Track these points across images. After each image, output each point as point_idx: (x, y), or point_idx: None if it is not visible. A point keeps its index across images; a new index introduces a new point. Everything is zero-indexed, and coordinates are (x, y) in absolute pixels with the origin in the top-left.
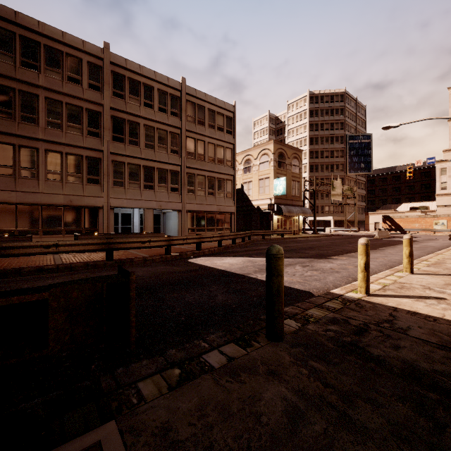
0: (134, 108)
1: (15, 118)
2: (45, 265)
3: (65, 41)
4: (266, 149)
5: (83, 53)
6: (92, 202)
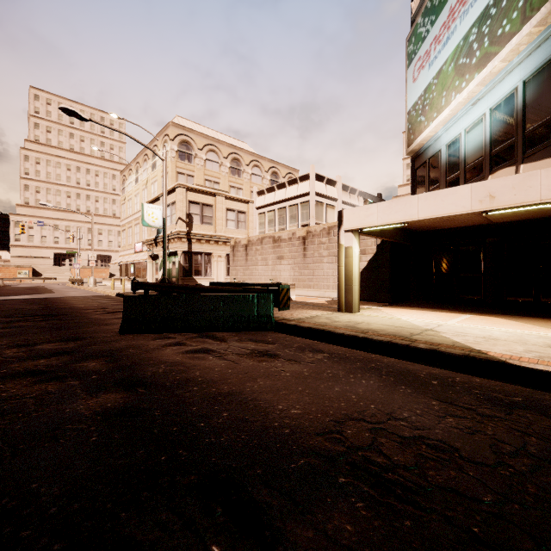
0: None
1: None
2: None
3: None
4: None
5: None
6: None
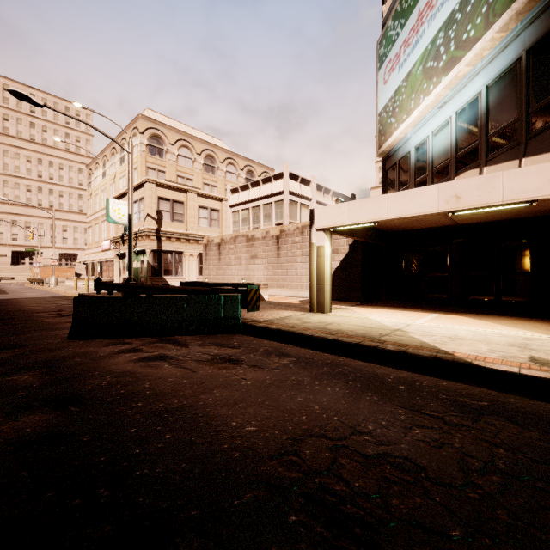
0: None
1: None
2: None
3: None
4: None
5: None
6: None
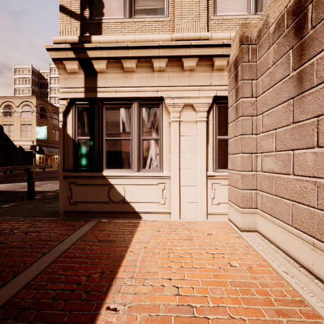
0: None
1: None
2: None
3: None
4: (29, 102)
5: None
6: None
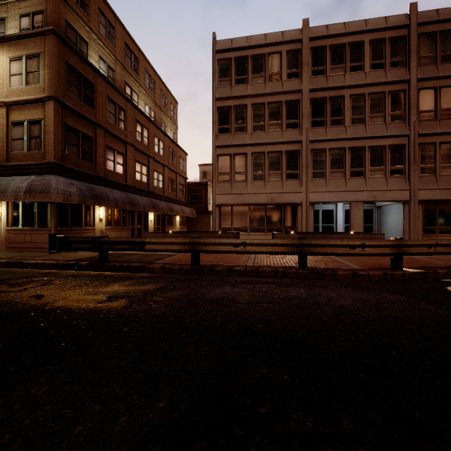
0: (336, 80)
1: (231, 131)
2: (236, 265)
3: (266, 43)
4: None
5: (282, 45)
6: (291, 199)
